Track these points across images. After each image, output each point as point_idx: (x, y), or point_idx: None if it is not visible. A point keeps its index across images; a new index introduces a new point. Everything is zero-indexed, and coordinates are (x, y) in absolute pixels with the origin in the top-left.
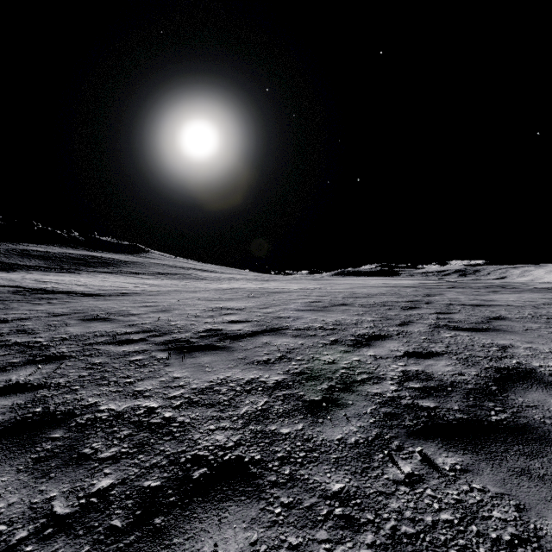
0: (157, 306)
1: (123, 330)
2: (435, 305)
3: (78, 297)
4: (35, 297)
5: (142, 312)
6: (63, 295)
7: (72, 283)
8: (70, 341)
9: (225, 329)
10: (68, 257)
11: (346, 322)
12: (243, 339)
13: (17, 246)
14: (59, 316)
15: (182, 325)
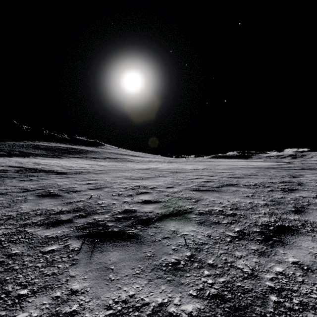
0: (95, 184)
1: (59, 209)
2: (309, 187)
3: (51, 175)
4: (26, 174)
5: (83, 189)
6: (43, 173)
7: (54, 164)
8: (13, 220)
9: (138, 210)
10: (59, 148)
11: (242, 205)
12: (152, 225)
13: (34, 142)
14: (26, 192)
15: (105, 204)
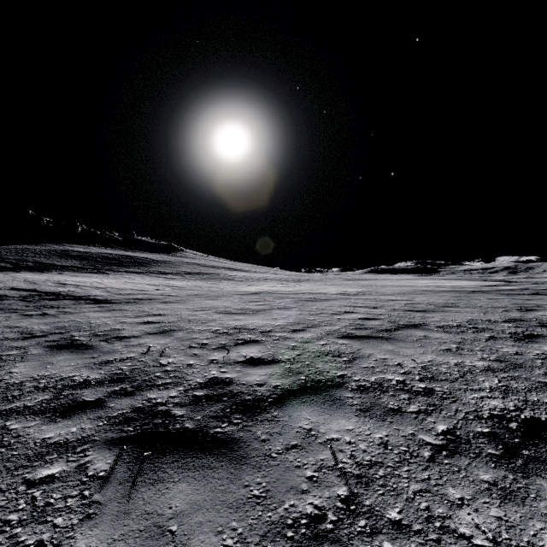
0: (160, 323)
1: (84, 376)
2: None
3: (82, 305)
4: (39, 304)
5: (136, 334)
6: (70, 302)
7: (92, 285)
8: None
9: (237, 379)
10: (103, 257)
11: (442, 371)
12: (265, 414)
13: (60, 246)
14: (29, 340)
15: (174, 367)
